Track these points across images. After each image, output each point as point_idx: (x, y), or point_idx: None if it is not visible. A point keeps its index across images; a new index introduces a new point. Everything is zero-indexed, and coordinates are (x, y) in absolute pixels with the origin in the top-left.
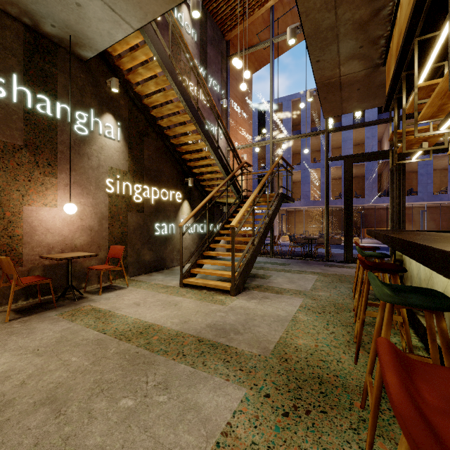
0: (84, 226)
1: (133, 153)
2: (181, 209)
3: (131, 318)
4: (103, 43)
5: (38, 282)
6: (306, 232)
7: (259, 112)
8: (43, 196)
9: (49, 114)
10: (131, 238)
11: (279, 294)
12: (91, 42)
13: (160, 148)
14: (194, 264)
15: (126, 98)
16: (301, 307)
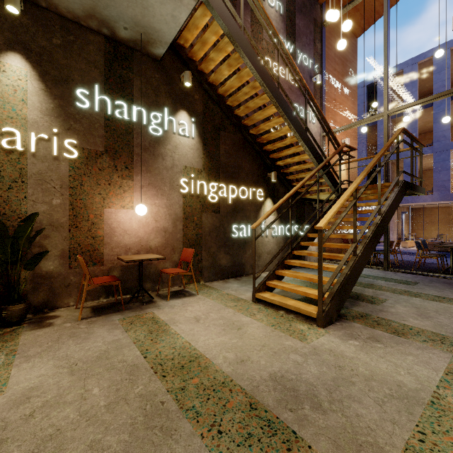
0: (159, 227)
1: (209, 149)
2: (263, 209)
3: (182, 340)
4: (170, 33)
5: (109, 283)
6: (442, 236)
7: (368, 90)
8: (121, 199)
9: (126, 118)
10: (206, 241)
11: (400, 337)
12: (160, 35)
13: (238, 141)
14: (271, 274)
15: (200, 92)
16: (449, 374)
